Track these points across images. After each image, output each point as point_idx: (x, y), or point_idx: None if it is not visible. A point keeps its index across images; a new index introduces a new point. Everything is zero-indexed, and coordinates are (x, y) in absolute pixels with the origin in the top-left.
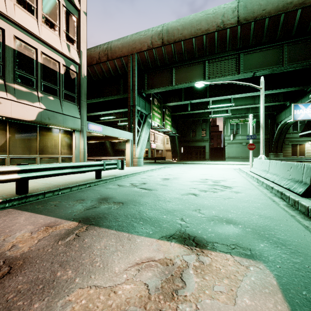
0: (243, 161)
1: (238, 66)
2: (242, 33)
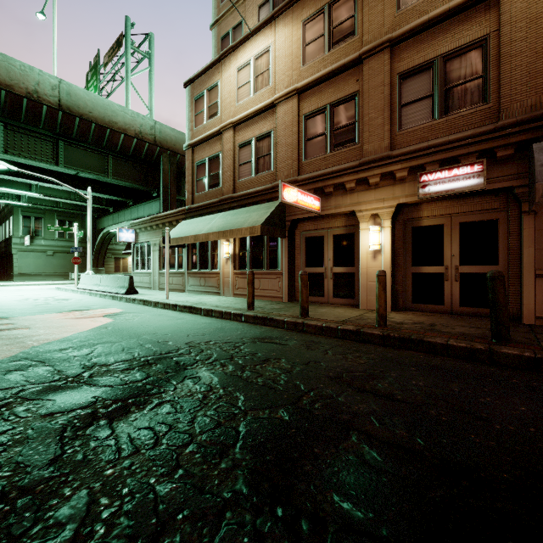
0: (48, 279)
1: (57, 155)
2: (64, 121)
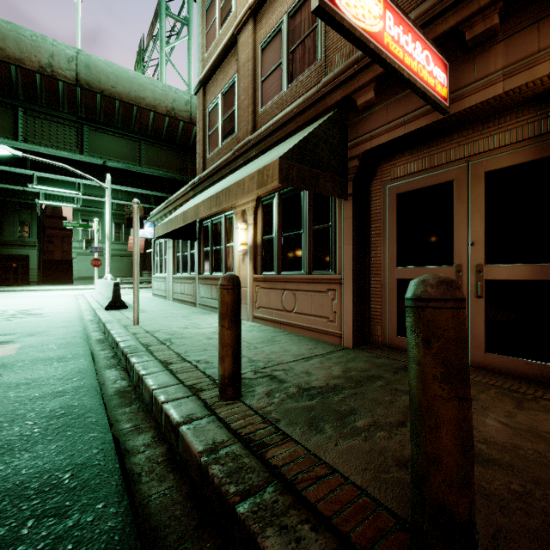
0: None
1: (82, 142)
2: (84, 99)
